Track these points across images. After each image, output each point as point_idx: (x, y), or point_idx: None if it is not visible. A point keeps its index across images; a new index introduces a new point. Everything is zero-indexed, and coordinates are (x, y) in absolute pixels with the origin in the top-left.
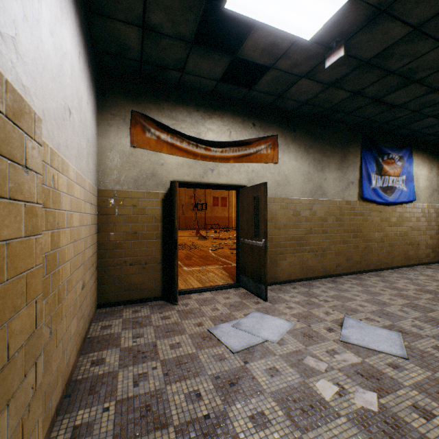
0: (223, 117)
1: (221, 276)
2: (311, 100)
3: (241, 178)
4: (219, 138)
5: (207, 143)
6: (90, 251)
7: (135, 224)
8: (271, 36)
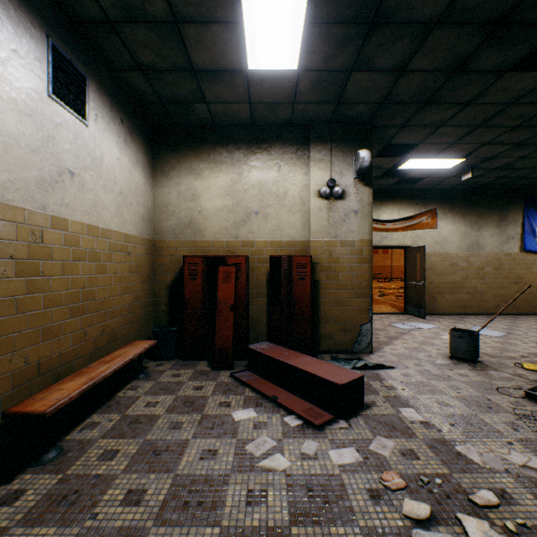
0: (394, 202)
1: (390, 309)
2: (462, 183)
3: (406, 241)
4: (391, 216)
5: (383, 221)
6: None
7: None
8: (424, 170)
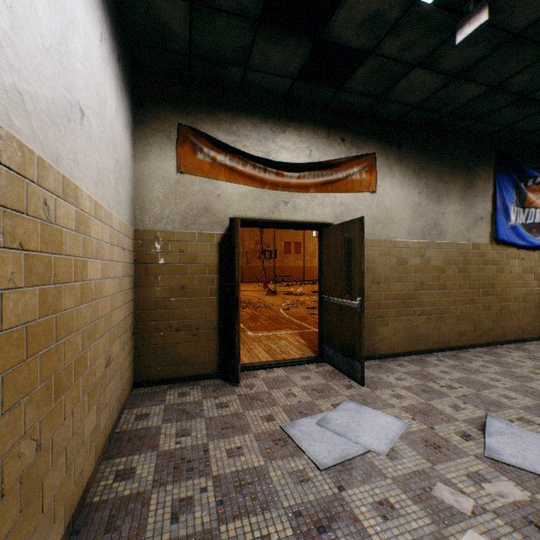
0: (300, 130)
1: (296, 345)
2: (424, 102)
3: (325, 212)
4: (295, 158)
5: (279, 165)
6: (122, 312)
7: (183, 276)
8: (373, 1)
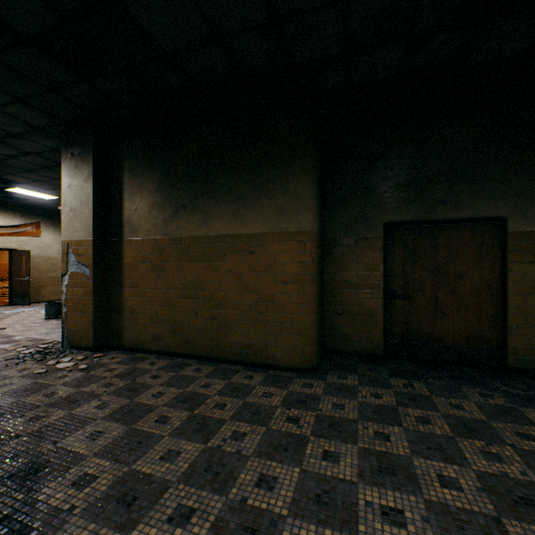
0: (0, 211)
1: None
2: None
3: (14, 244)
4: None
5: None
6: None
7: None
8: (30, 196)
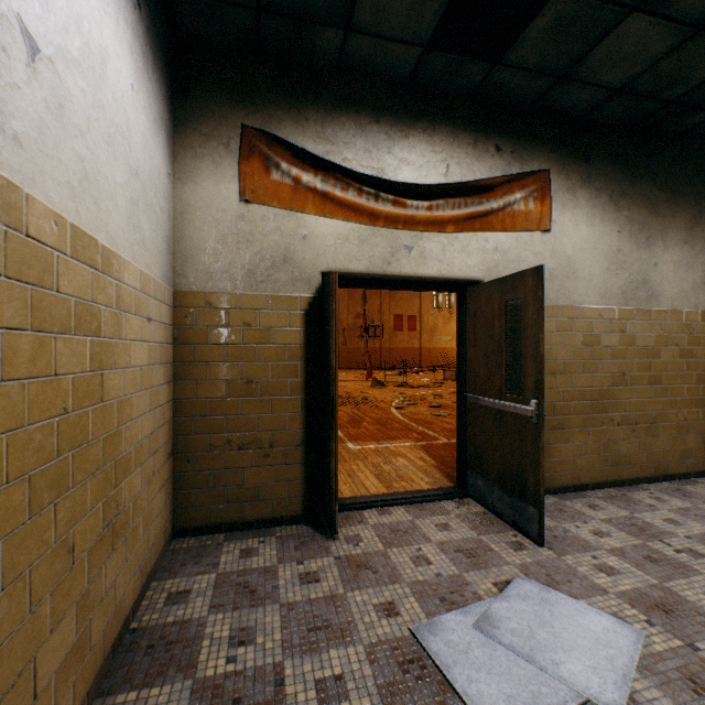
0: (431, 135)
1: (421, 465)
2: (636, 80)
3: (470, 263)
4: (423, 179)
5: (398, 188)
6: (146, 424)
7: (249, 363)
8: None
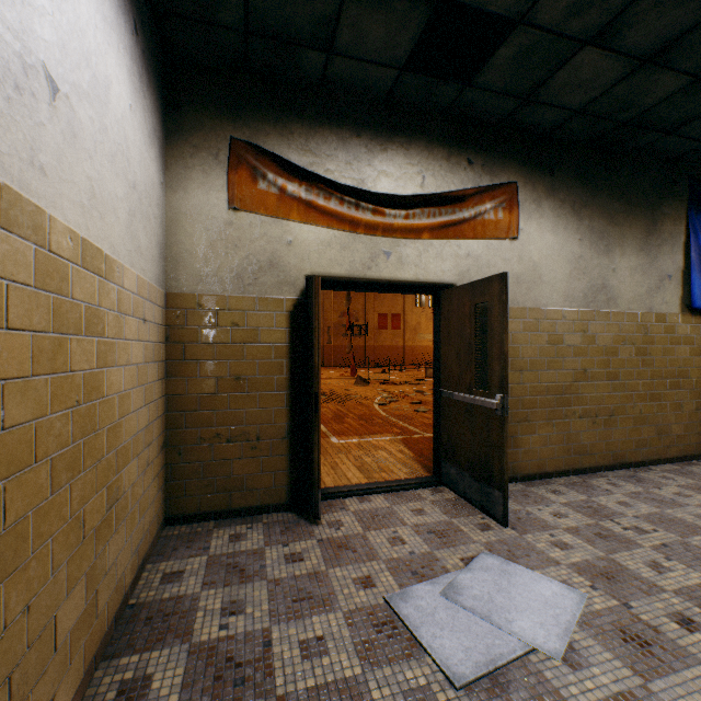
0: (408, 148)
1: (400, 458)
2: (593, 103)
3: (444, 268)
4: (400, 189)
5: (378, 198)
6: (142, 417)
7: (237, 361)
8: None
